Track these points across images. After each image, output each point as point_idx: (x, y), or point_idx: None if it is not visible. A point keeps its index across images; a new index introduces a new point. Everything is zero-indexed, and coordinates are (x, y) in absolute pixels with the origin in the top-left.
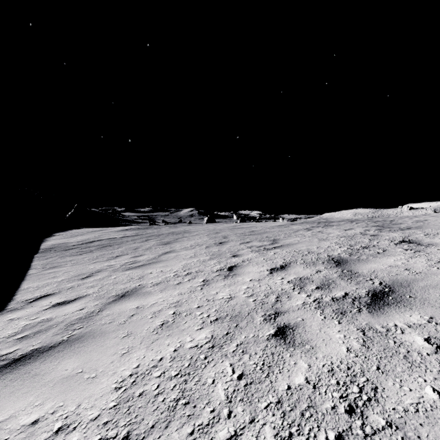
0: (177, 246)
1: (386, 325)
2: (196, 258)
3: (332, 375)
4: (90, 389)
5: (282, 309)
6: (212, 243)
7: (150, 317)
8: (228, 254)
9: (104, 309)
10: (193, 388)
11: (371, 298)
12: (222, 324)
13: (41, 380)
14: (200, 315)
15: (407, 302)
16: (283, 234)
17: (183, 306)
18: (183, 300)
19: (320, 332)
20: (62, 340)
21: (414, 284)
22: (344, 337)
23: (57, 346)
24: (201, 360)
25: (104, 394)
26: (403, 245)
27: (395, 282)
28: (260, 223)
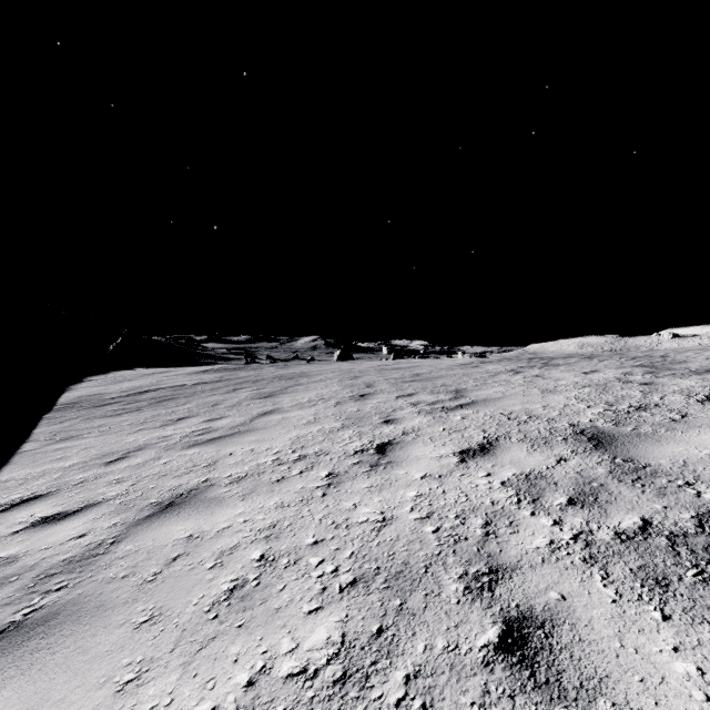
0: (285, 401)
1: None
2: (318, 424)
3: None
4: None
5: (504, 558)
6: (347, 395)
7: (209, 567)
8: (376, 418)
9: (125, 538)
10: None
11: None
12: (367, 599)
13: None
14: (317, 566)
15: None
16: (472, 381)
17: (284, 540)
18: (285, 523)
19: (622, 648)
20: (10, 624)
21: None
22: (700, 677)
23: None
24: None
25: None
26: None
27: None
28: (428, 361)
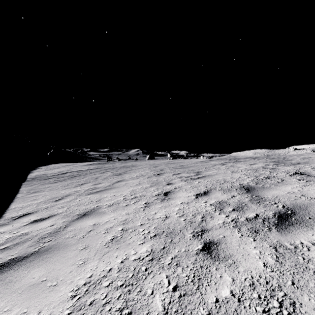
0: (126, 176)
1: (293, 243)
2: (140, 185)
3: (253, 289)
4: (50, 296)
5: (207, 227)
6: (152, 174)
7: (103, 233)
8: (164, 183)
9: (69, 226)
10: (135, 298)
11: (278, 219)
12: (159, 240)
13: (12, 287)
14: (142, 231)
15: (307, 222)
16: (204, 168)
17: (129, 224)
18: (130, 219)
19: (239, 248)
20: (34, 251)
21: (311, 208)
22: (259, 253)
23: (29, 257)
24: (142, 271)
25: (61, 302)
26: (296, 176)
27: (295, 206)
28: (187, 160)
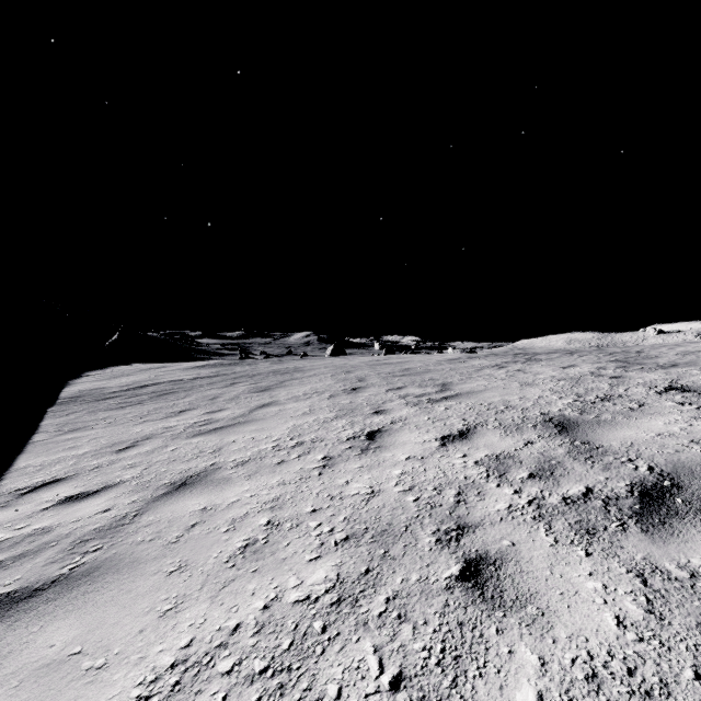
0: (281, 394)
1: (685, 563)
2: (313, 415)
3: (597, 690)
4: (87, 699)
5: (471, 518)
6: (340, 389)
7: (224, 531)
8: (367, 409)
9: (146, 511)
10: None
11: (640, 500)
12: (357, 550)
13: None
14: (316, 528)
15: None
16: (458, 375)
17: (287, 509)
18: (287, 497)
19: (551, 574)
20: (60, 576)
21: None
22: (603, 590)
23: (47, 589)
24: (314, 634)
25: None
26: (672, 394)
27: (679, 468)
28: (418, 356)
